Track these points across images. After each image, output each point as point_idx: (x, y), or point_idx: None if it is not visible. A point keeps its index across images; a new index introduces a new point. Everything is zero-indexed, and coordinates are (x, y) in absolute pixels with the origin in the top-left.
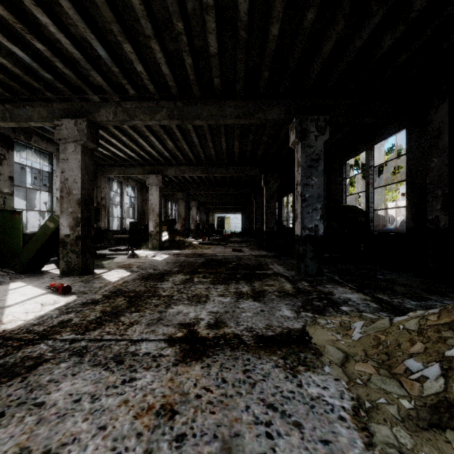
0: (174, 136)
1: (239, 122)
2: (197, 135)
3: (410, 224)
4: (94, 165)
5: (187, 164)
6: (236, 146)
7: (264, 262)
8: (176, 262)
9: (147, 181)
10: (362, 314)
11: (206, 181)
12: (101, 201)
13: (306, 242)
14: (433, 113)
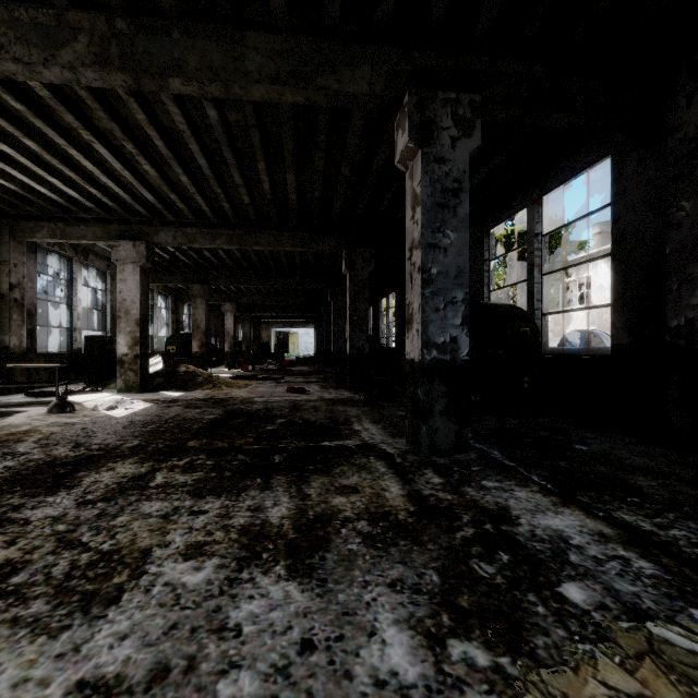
0: (154, 151)
1: (281, 96)
2: (204, 151)
3: (621, 338)
4: None
5: (200, 225)
6: (291, 185)
7: (345, 415)
8: (152, 420)
9: (113, 253)
10: (652, 633)
11: (244, 264)
12: (8, 291)
13: (431, 376)
14: (680, 110)
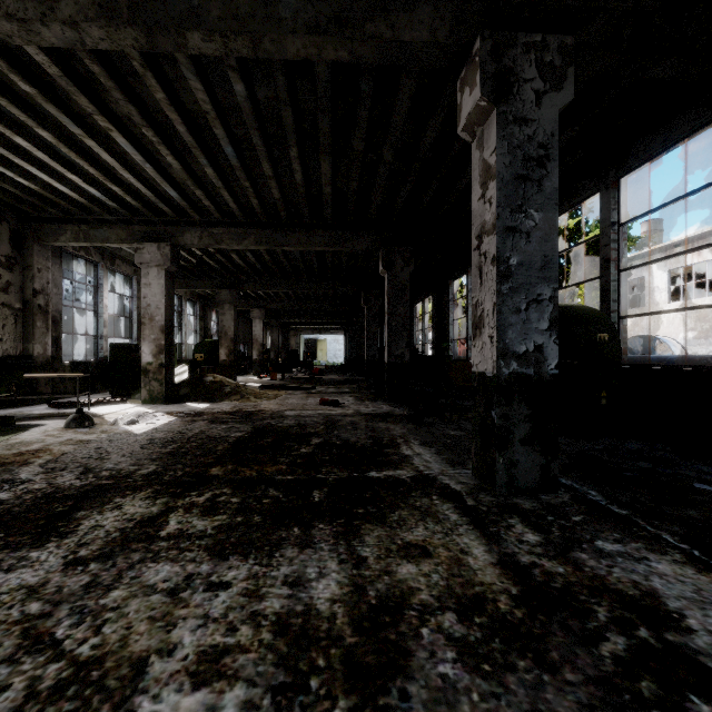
0: (176, 140)
1: (320, 52)
2: (230, 137)
3: None
4: (15, 218)
5: (227, 225)
6: (325, 176)
7: (388, 434)
8: (173, 439)
9: (137, 256)
10: None
11: (273, 267)
12: (32, 297)
13: (510, 394)
14: None
